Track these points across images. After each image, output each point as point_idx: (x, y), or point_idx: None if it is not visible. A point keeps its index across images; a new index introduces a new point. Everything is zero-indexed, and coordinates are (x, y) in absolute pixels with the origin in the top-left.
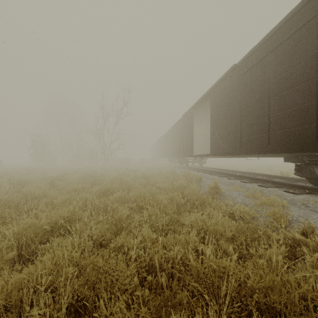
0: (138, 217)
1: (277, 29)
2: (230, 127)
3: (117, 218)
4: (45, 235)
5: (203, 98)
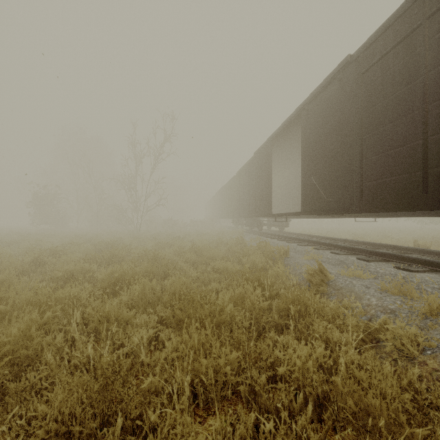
0: (172, 348)
1: None
2: (340, 166)
3: (107, 372)
4: None
5: (288, 123)
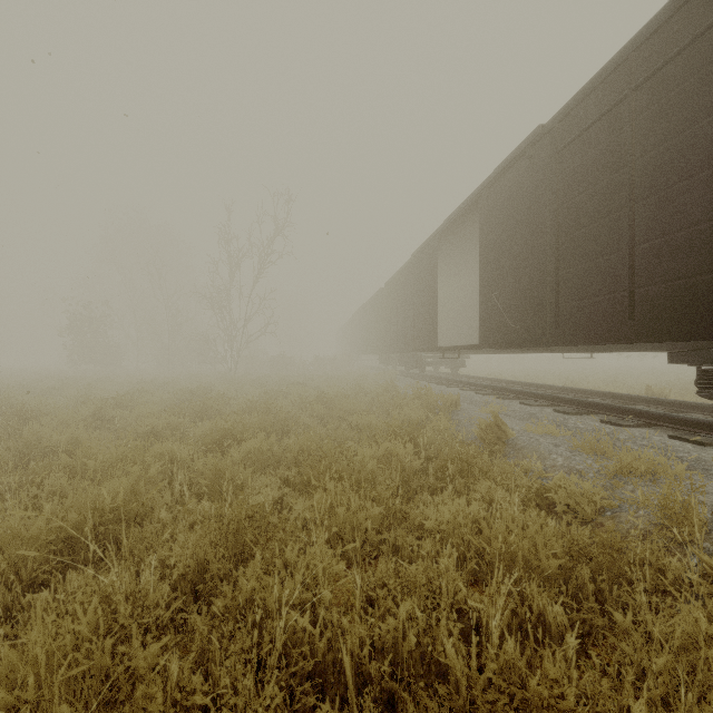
0: (303, 507)
1: (655, 27)
2: (530, 280)
3: (241, 516)
4: (49, 560)
5: (461, 213)
